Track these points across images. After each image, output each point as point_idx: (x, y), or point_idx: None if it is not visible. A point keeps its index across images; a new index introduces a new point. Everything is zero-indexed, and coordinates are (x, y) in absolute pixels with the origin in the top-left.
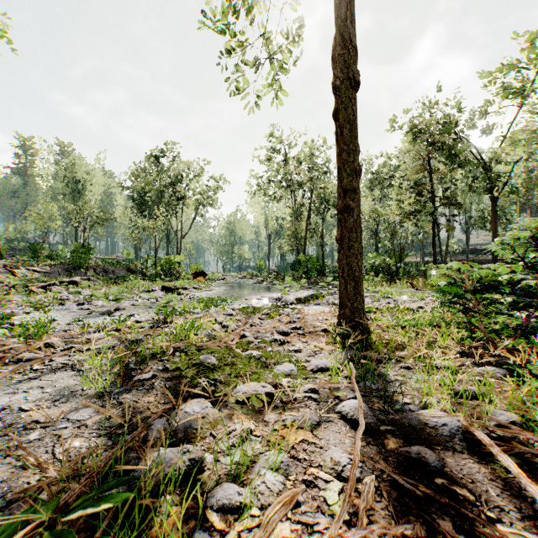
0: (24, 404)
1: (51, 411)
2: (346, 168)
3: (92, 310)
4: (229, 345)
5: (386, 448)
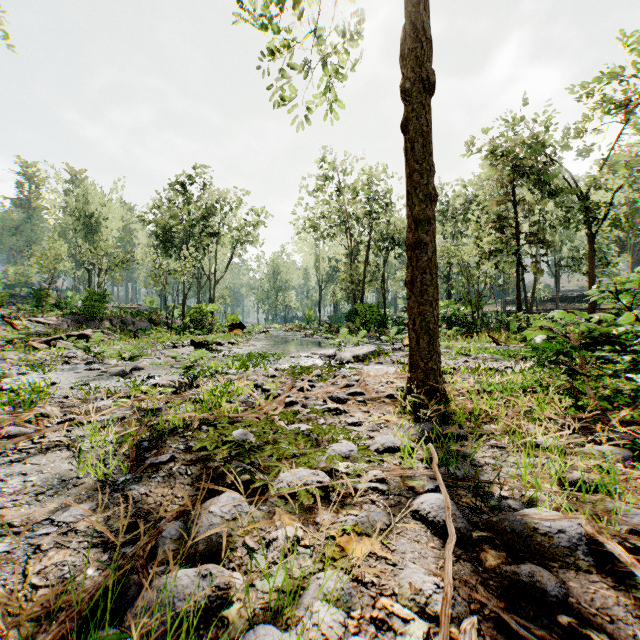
0: None
1: (32, 509)
2: (418, 193)
3: (102, 370)
4: (270, 417)
5: (483, 565)
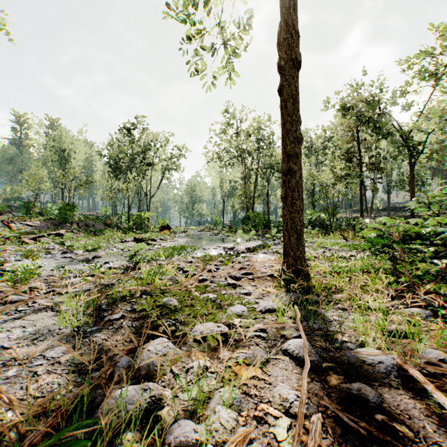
0: (7, 342)
1: (30, 349)
2: (290, 136)
3: (73, 258)
4: (188, 289)
5: (328, 384)
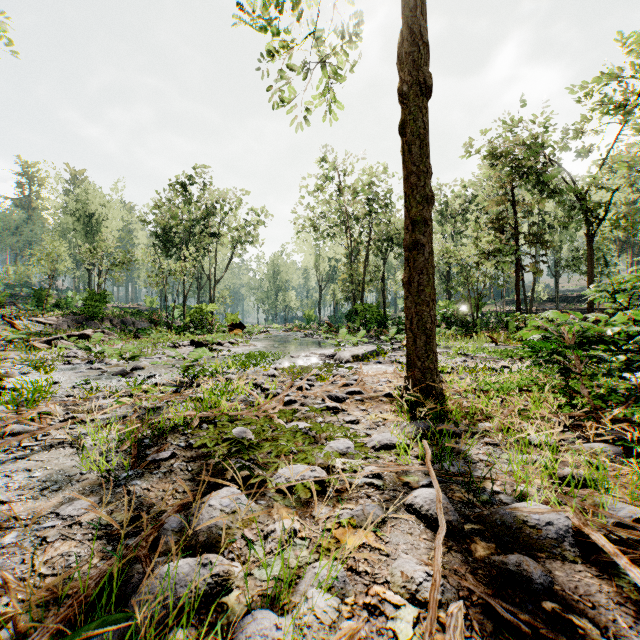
0: (4, 494)
1: (37, 503)
2: (415, 194)
3: (103, 370)
4: (269, 415)
5: (473, 556)
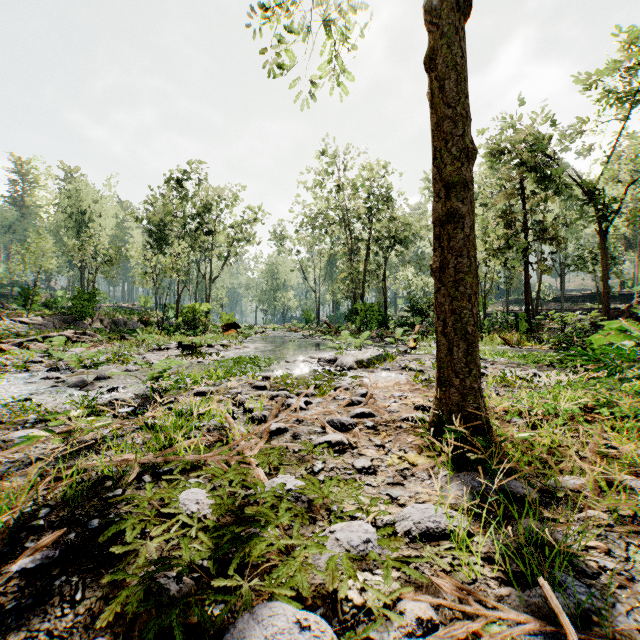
0: None
1: None
2: (451, 146)
3: (61, 380)
4: (244, 460)
5: None
